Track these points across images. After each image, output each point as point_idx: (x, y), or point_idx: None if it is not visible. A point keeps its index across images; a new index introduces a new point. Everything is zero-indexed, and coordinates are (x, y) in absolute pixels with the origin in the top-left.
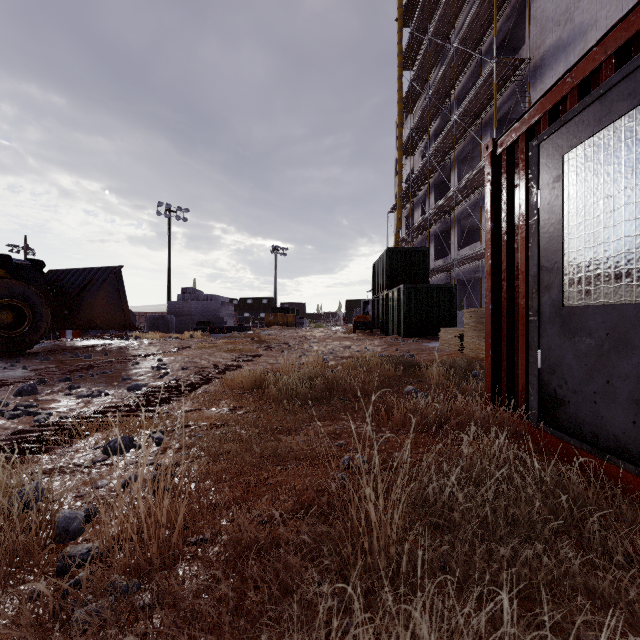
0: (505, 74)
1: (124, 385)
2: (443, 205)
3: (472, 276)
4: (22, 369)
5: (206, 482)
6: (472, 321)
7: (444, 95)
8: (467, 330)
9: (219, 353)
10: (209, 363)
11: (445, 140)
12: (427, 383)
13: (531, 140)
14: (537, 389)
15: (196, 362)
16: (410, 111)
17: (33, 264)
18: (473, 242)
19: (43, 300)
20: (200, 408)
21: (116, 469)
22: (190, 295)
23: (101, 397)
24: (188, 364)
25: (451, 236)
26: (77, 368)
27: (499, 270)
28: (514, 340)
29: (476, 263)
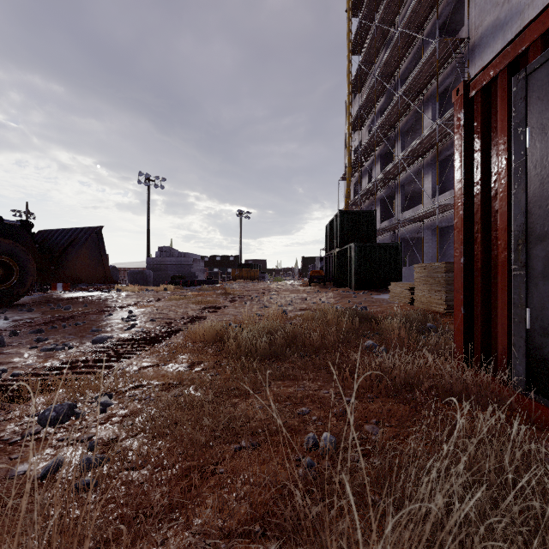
0: (446, 53)
1: (91, 337)
2: (388, 172)
3: (414, 235)
4: (3, 320)
5: (143, 469)
6: (423, 275)
7: (389, 75)
8: (418, 284)
9: (187, 305)
10: (177, 314)
11: (390, 115)
12: (384, 336)
13: (515, 74)
14: (525, 352)
15: (164, 313)
16: (359, 90)
17: (23, 224)
18: (414, 205)
19: (29, 256)
20: (158, 364)
21: (44, 447)
22: (166, 253)
23: (64, 350)
24: (156, 315)
25: (395, 200)
26: (53, 319)
27: (471, 221)
28: (490, 296)
29: (418, 224)
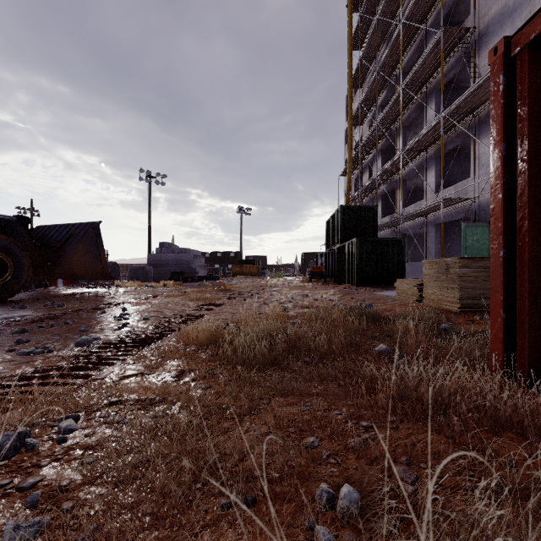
0: (450, 43)
1: (77, 338)
2: (390, 167)
3: (416, 231)
4: None
5: None
6: (433, 271)
7: (391, 69)
8: (427, 280)
9: (185, 302)
10: (172, 312)
11: (392, 108)
12: (395, 338)
13: None
14: None
15: (159, 311)
16: (359, 85)
17: (19, 220)
18: (416, 201)
19: (24, 252)
20: (143, 372)
21: None
22: (166, 249)
23: (43, 354)
24: (151, 314)
25: (397, 195)
26: (42, 317)
27: (513, 206)
28: None
29: (421, 219)
